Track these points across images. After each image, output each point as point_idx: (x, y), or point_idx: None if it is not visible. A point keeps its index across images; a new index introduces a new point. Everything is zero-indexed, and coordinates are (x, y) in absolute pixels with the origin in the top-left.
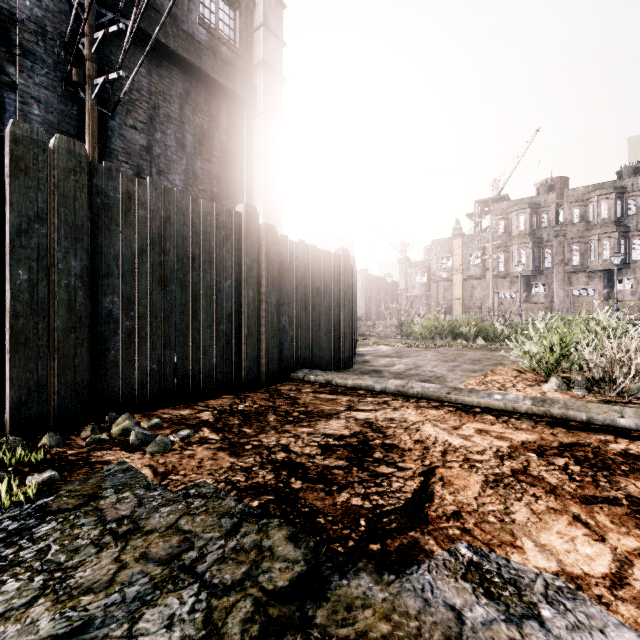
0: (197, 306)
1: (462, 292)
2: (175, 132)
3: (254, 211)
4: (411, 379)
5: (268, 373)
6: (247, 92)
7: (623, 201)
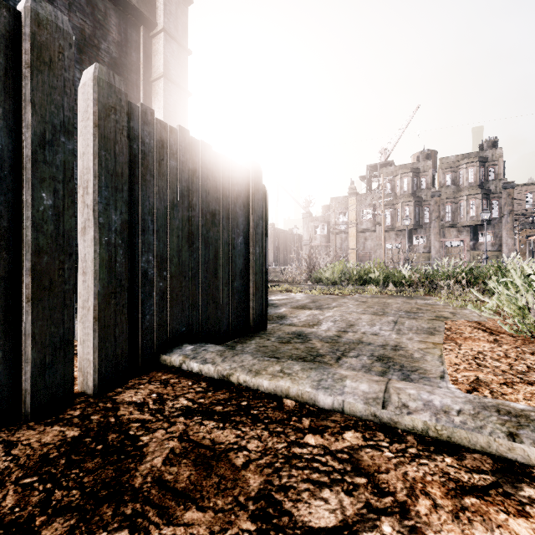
0: None
1: (356, 243)
2: None
3: (58, 21)
4: (360, 355)
5: (101, 366)
6: (144, 4)
7: (485, 169)
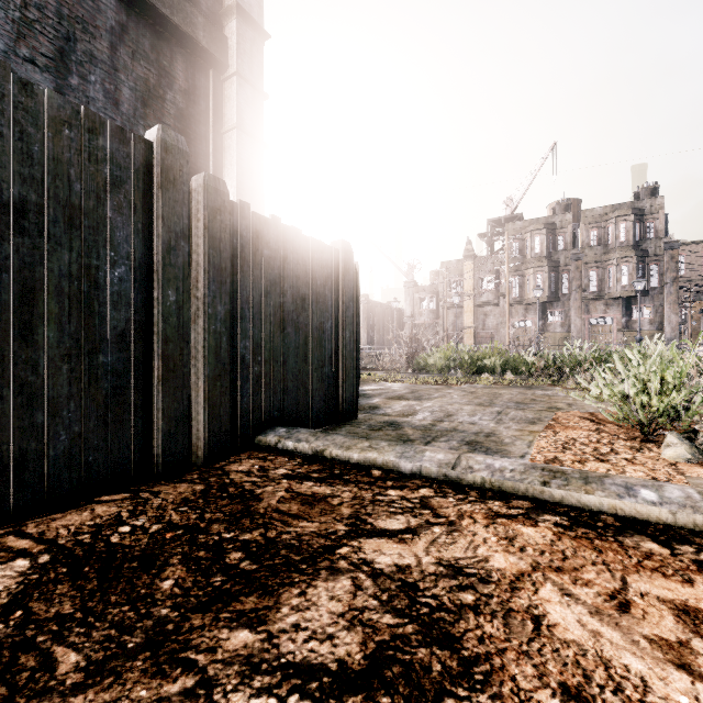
0: (32, 313)
1: (474, 320)
2: (103, 80)
3: (179, 144)
4: (450, 440)
5: (210, 441)
6: (214, 44)
7: (641, 224)
